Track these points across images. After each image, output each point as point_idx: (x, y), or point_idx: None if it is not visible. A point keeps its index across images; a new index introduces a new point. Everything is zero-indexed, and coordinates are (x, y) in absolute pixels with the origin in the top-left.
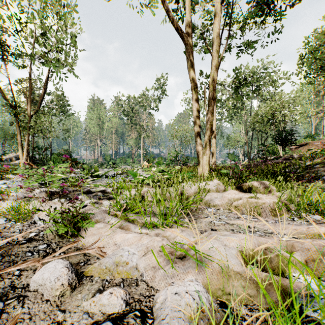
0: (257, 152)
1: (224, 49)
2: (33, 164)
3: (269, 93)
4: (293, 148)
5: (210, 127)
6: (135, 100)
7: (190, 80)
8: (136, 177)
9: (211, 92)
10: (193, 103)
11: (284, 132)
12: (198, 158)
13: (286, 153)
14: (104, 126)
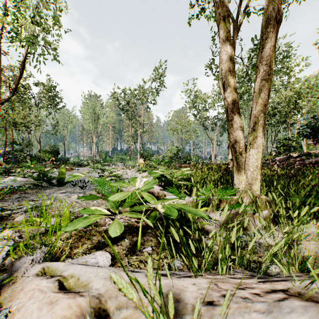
0: (278, 148)
1: (248, 1)
2: (3, 163)
3: (281, 81)
4: (311, 143)
5: (269, 86)
6: (131, 93)
7: (216, 4)
8: (89, 208)
9: (273, 3)
10: (222, 46)
11: (318, 122)
12: (236, 154)
13: (309, 149)
14: (99, 122)
